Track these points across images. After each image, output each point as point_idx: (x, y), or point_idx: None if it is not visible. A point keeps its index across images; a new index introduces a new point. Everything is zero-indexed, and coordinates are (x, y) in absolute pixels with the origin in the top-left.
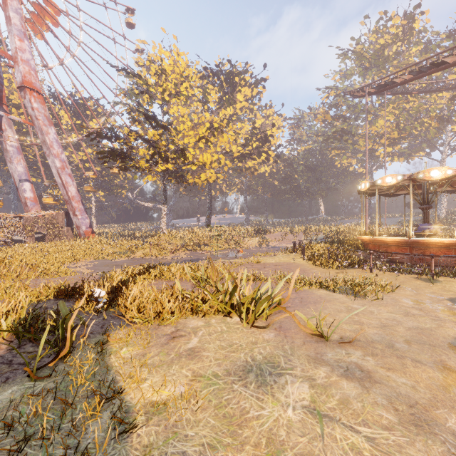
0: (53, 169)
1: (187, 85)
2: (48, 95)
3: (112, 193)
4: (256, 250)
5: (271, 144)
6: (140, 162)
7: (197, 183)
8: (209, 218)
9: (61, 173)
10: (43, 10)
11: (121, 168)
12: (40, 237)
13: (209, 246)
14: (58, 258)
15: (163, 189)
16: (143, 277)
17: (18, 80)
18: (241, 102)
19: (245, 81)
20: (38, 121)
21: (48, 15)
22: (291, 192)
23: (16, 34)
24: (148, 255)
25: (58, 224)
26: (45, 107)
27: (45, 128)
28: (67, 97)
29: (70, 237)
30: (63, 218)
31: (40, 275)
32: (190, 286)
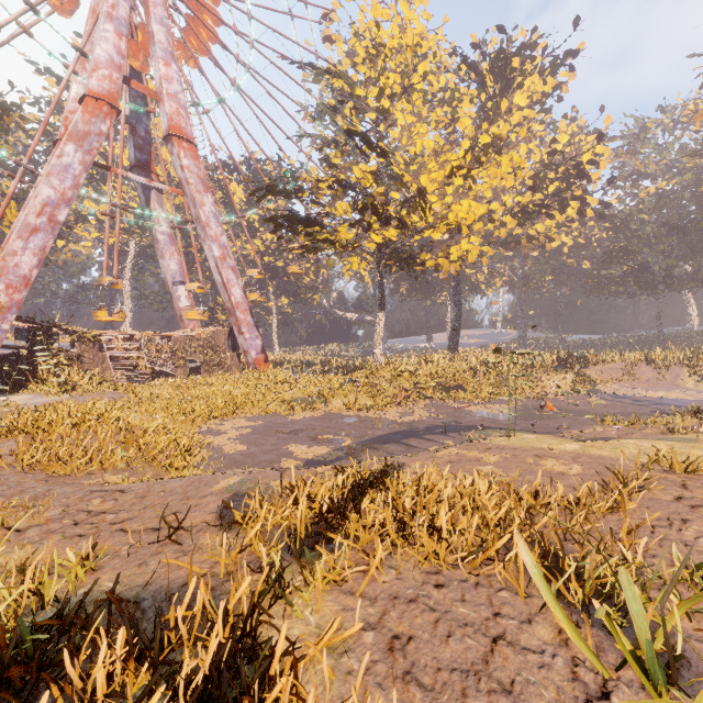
0: (211, 262)
1: (427, 66)
2: (204, 145)
3: (299, 299)
4: (580, 404)
5: (588, 181)
6: (338, 230)
7: (439, 268)
8: (457, 335)
9: (221, 266)
10: (199, 19)
11: (307, 248)
12: (199, 367)
13: (467, 389)
14: (197, 411)
15: (378, 283)
16: (342, 530)
17: (163, 127)
18: (521, 109)
19: (534, 61)
20: (190, 186)
21: (207, 25)
22: (623, 279)
23: (161, 56)
24: (352, 407)
25: (218, 348)
26: (200, 164)
27: (198, 197)
28: (239, 161)
29: (236, 368)
30: (226, 338)
31: (136, 459)
32: (567, 674)
